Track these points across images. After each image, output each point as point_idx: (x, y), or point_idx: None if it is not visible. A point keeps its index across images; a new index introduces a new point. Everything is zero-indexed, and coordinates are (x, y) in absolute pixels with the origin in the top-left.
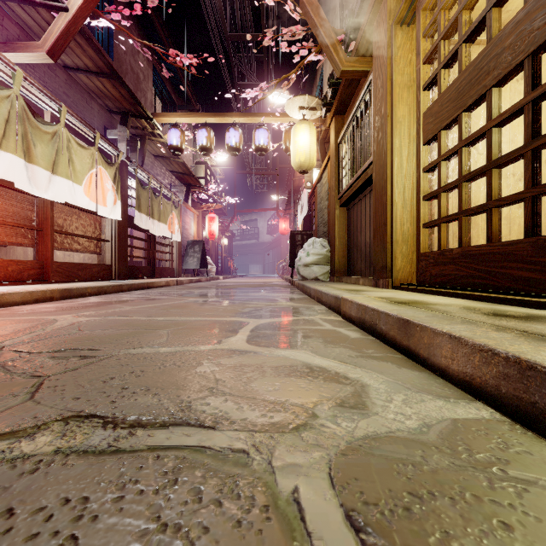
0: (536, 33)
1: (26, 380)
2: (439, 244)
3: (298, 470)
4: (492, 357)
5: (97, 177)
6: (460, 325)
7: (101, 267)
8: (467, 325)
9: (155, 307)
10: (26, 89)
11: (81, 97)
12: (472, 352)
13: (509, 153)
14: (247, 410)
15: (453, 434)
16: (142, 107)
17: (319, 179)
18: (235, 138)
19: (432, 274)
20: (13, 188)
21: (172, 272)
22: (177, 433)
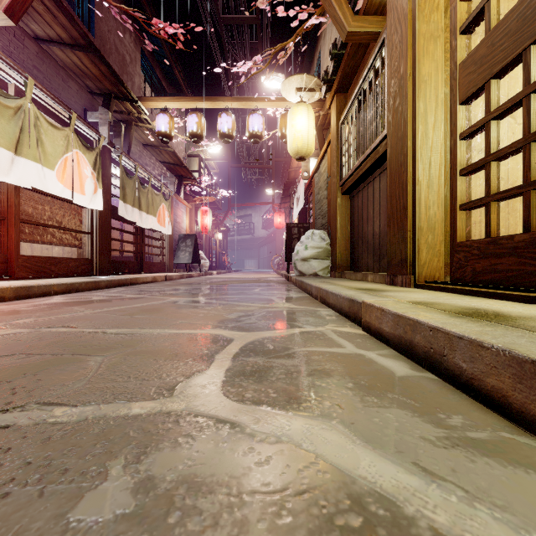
0: None
1: None
2: (488, 230)
3: None
4: None
5: (73, 162)
6: None
7: (80, 261)
8: None
9: (120, 311)
10: None
11: (56, 74)
12: None
13: None
14: None
15: None
16: (126, 88)
17: (317, 168)
18: (227, 124)
19: (475, 269)
20: None
21: (163, 267)
22: None
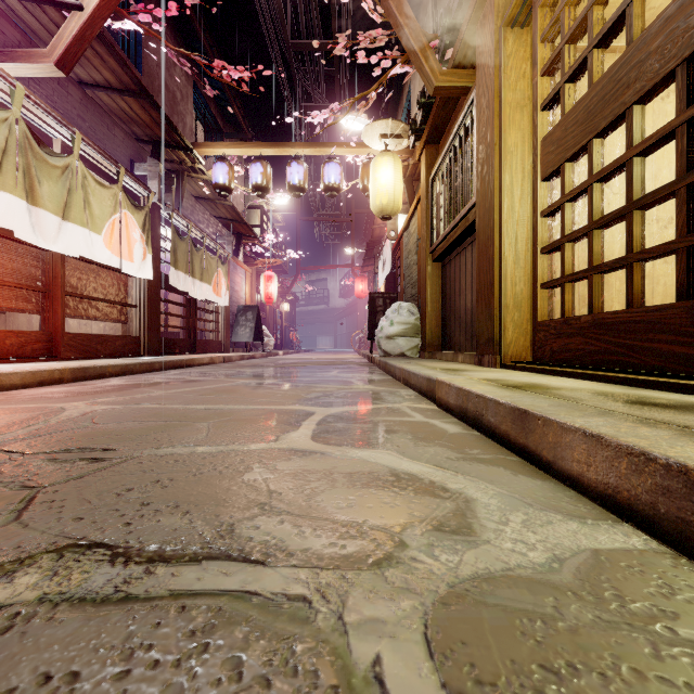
0: (692, 32)
1: (14, 492)
2: (563, 310)
3: (380, 629)
4: (646, 464)
5: (121, 225)
6: (597, 418)
7: (127, 340)
8: (606, 418)
9: (194, 392)
10: (28, 110)
11: (101, 122)
12: (616, 456)
13: (656, 190)
14: (311, 537)
15: (595, 573)
16: (180, 135)
17: (406, 227)
18: (298, 175)
19: (553, 349)
20: (12, 237)
21: (218, 346)
22: (213, 571)
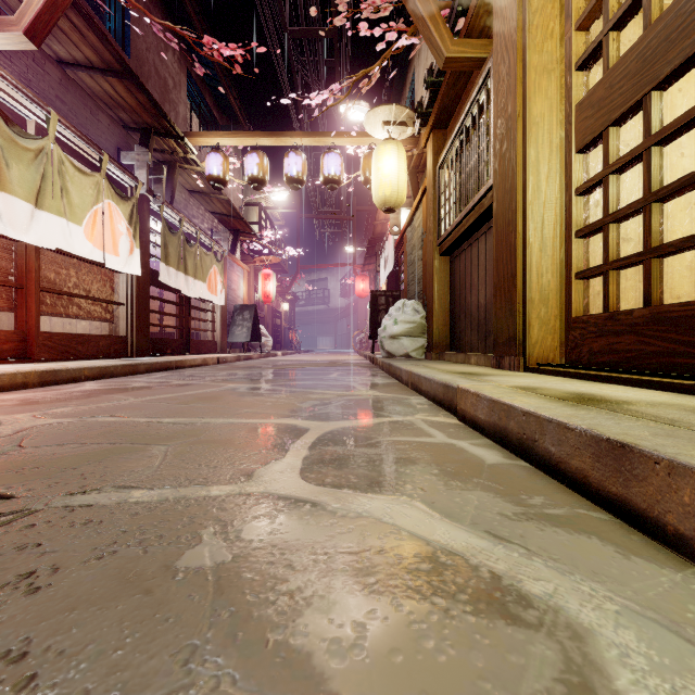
0: None
1: None
2: (606, 303)
3: None
4: None
5: (105, 216)
6: None
7: (112, 339)
8: None
9: (171, 399)
10: None
11: (83, 105)
12: None
13: None
14: None
15: None
16: (169, 121)
17: (410, 221)
18: (296, 166)
19: (592, 349)
20: None
21: (214, 346)
22: None
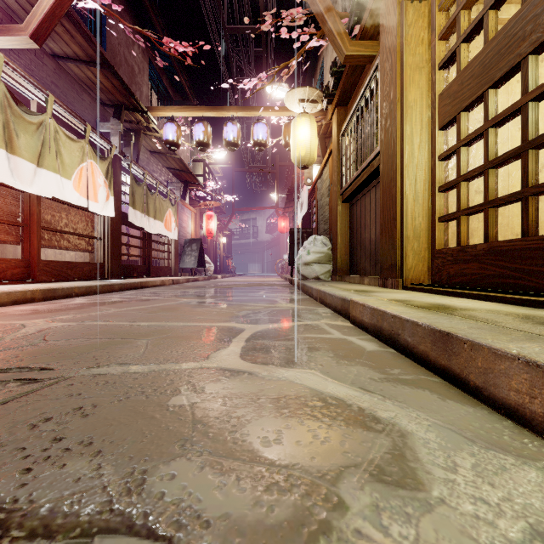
0: None
1: None
2: (459, 239)
3: None
4: None
5: (88, 172)
6: (528, 343)
7: (93, 266)
8: (538, 343)
9: (143, 309)
10: (8, 75)
11: (71, 88)
12: None
13: None
14: (232, 492)
15: None
16: (136, 100)
17: (319, 175)
18: (232, 133)
19: (450, 273)
20: None
21: (169, 271)
22: None
